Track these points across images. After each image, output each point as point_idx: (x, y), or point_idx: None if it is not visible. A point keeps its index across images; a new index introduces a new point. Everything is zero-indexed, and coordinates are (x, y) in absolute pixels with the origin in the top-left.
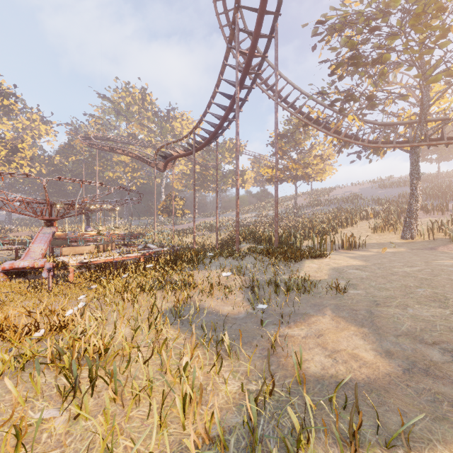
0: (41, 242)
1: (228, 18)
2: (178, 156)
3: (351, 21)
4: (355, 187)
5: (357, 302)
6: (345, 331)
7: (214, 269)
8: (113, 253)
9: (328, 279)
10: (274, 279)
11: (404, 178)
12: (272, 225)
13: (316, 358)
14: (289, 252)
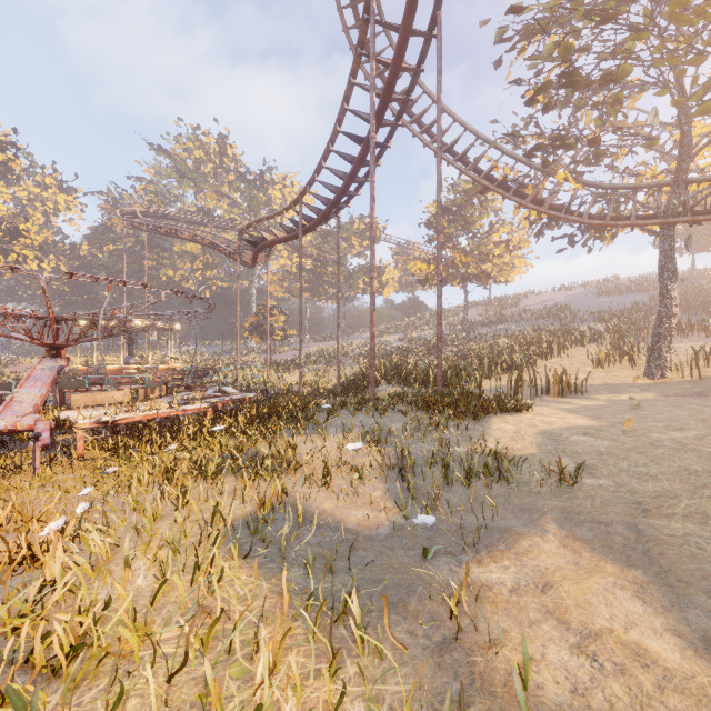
0: (36, 385)
1: (358, 15)
2: (275, 240)
3: (561, 16)
4: (559, 294)
5: (604, 505)
6: (595, 576)
7: (332, 433)
8: (158, 405)
9: (538, 454)
10: (440, 454)
11: (637, 279)
12: (428, 354)
13: (550, 653)
14: (463, 402)
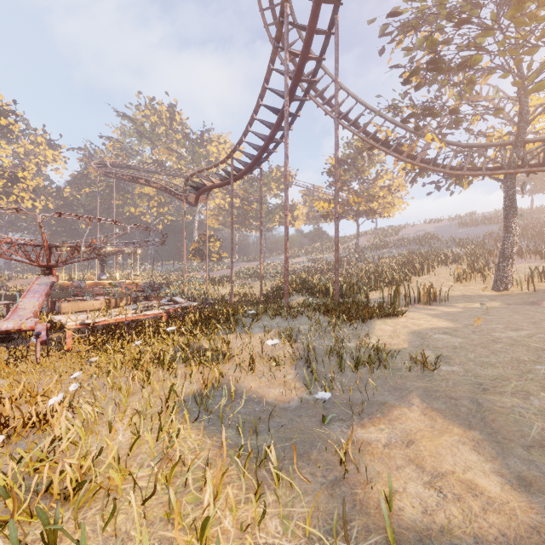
0: (34, 296)
1: (275, 15)
2: (213, 186)
3: (429, 16)
4: (430, 226)
5: (455, 385)
6: (445, 435)
7: (256, 332)
8: (126, 311)
9: (409, 348)
10: (336, 347)
11: (489, 214)
12: (328, 272)
13: (410, 488)
14: (353, 309)
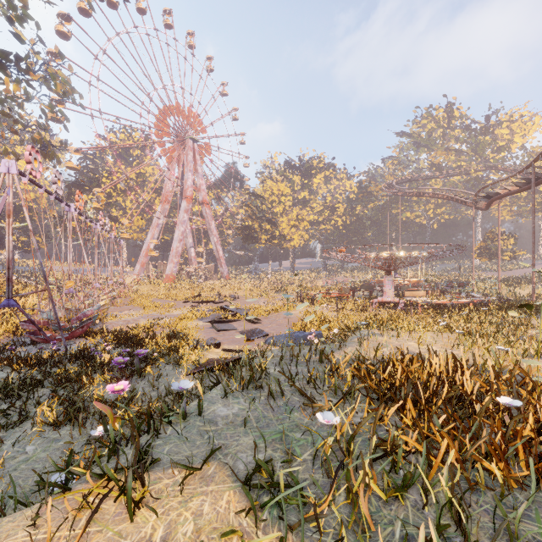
0: (389, 286)
1: None
2: (508, 193)
3: None
4: None
5: None
6: None
7: None
8: (447, 298)
9: None
10: None
11: None
12: None
13: None
14: None
